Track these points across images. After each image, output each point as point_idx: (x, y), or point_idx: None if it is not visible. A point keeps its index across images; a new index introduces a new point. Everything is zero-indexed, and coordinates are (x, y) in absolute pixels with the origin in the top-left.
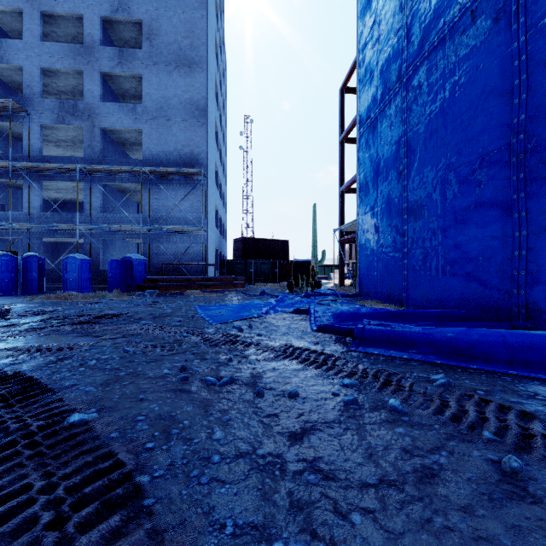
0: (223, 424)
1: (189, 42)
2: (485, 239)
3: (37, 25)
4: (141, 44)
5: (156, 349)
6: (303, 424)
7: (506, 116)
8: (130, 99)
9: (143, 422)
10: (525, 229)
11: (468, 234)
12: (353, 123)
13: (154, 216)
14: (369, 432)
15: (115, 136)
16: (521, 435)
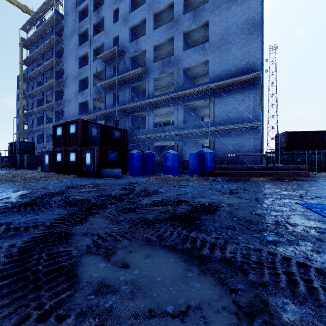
0: None
1: None
2: None
3: (151, 22)
4: None
5: None
6: None
7: None
8: None
9: None
10: None
11: None
12: None
13: (217, 120)
14: None
15: (190, 74)
16: None
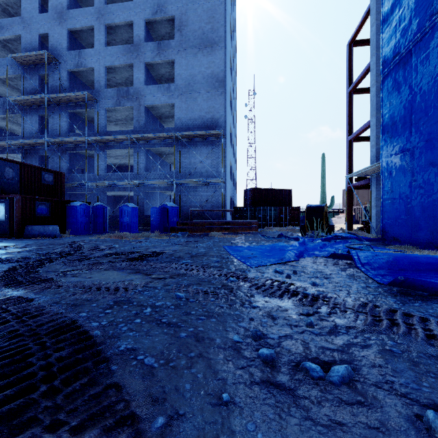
0: None
1: (211, 26)
2: None
3: (103, 35)
4: (173, 37)
5: (209, 296)
6: None
7: None
8: (165, 82)
9: None
10: None
11: None
12: (364, 72)
13: (184, 172)
14: None
15: (155, 112)
16: None
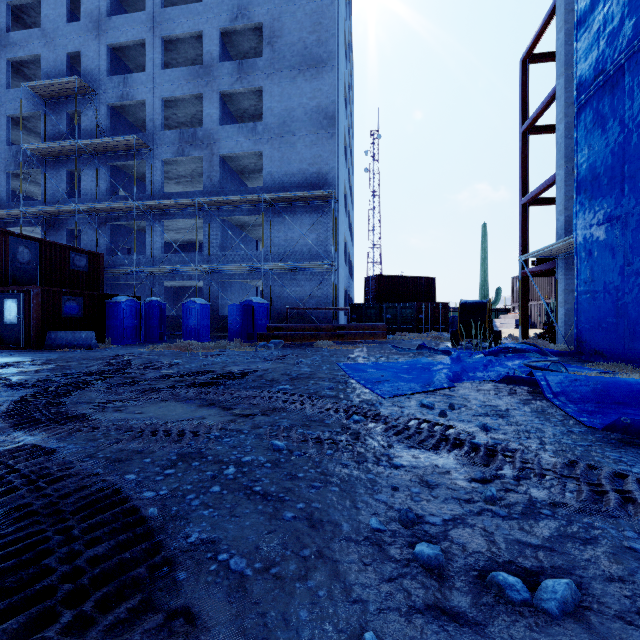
0: None
1: (316, 37)
2: None
3: (158, 53)
4: (260, 55)
5: (323, 447)
6: None
7: None
8: (248, 120)
9: None
10: None
11: None
12: (547, 101)
13: (276, 252)
14: None
15: (234, 165)
16: None
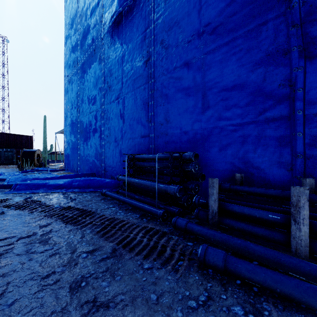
0: None
1: None
2: (97, 144)
3: None
4: None
5: None
6: None
7: (101, 97)
8: None
9: None
10: (104, 141)
11: (94, 141)
12: None
13: None
14: None
15: None
16: (24, 206)
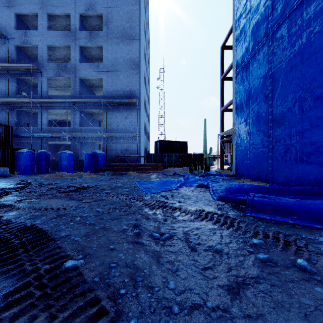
0: (173, 274)
1: (129, 24)
2: None
3: (45, 21)
4: (101, 28)
5: (116, 210)
6: (235, 278)
7: None
8: (95, 61)
9: (115, 269)
10: None
11: (322, 134)
12: (230, 67)
13: (109, 128)
14: (293, 290)
15: (87, 83)
16: None
